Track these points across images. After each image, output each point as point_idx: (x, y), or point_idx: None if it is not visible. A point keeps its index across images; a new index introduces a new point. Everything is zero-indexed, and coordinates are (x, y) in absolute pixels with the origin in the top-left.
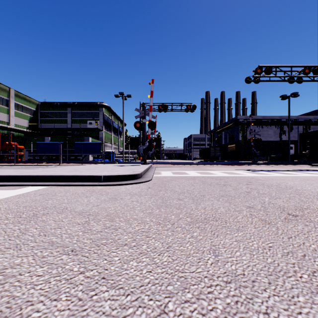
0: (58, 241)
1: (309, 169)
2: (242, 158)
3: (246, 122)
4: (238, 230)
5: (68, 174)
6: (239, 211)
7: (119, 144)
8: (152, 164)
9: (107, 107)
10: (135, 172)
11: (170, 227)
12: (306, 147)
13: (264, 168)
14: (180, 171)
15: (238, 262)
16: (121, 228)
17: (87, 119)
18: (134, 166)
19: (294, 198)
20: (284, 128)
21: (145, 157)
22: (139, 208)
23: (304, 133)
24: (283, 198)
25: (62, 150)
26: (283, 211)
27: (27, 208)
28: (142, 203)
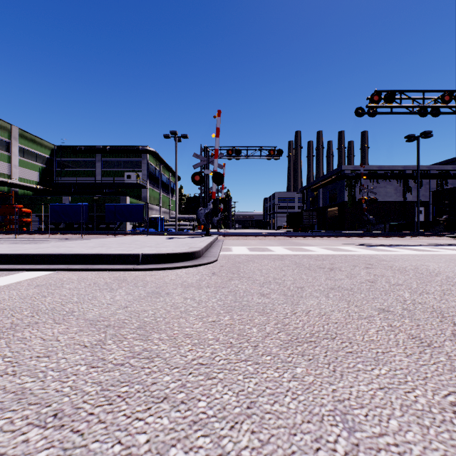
0: (34, 389)
1: (451, 243)
2: (349, 226)
3: (355, 175)
4: (377, 361)
5: (88, 251)
6: (368, 319)
7: (171, 206)
8: (219, 236)
9: (152, 153)
10: (193, 248)
11: (250, 355)
12: (443, 210)
13: (384, 241)
14: (259, 246)
15: (402, 451)
16: (161, 357)
17: (124, 170)
18: (192, 239)
19: (452, 294)
20: (409, 183)
21: (208, 226)
22: (196, 312)
23: (438, 191)
24: (433, 292)
25: (88, 215)
26: (443, 318)
27: (5, 313)
28: (201, 303)
